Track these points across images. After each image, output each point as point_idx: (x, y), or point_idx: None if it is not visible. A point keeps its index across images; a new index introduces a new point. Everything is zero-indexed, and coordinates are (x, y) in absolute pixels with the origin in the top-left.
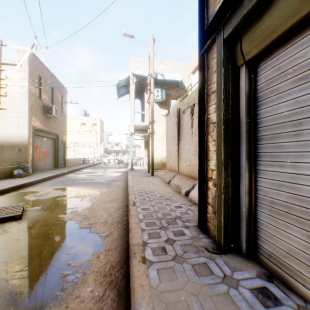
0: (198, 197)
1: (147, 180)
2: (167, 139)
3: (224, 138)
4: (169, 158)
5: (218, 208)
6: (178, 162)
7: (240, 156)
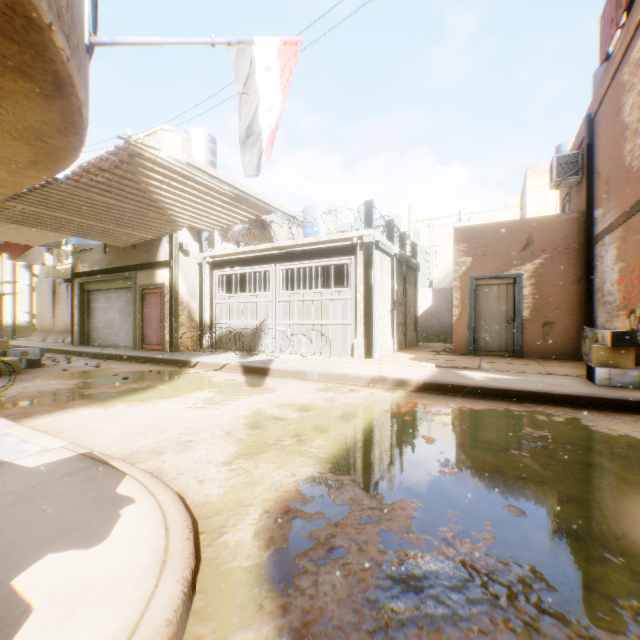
0: (72, 333)
1: (16, 341)
2: (40, 302)
3: (81, 311)
4: (43, 320)
5: (79, 333)
6: (55, 323)
7: (86, 317)
